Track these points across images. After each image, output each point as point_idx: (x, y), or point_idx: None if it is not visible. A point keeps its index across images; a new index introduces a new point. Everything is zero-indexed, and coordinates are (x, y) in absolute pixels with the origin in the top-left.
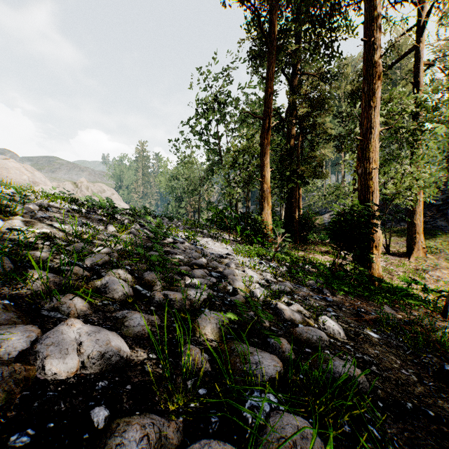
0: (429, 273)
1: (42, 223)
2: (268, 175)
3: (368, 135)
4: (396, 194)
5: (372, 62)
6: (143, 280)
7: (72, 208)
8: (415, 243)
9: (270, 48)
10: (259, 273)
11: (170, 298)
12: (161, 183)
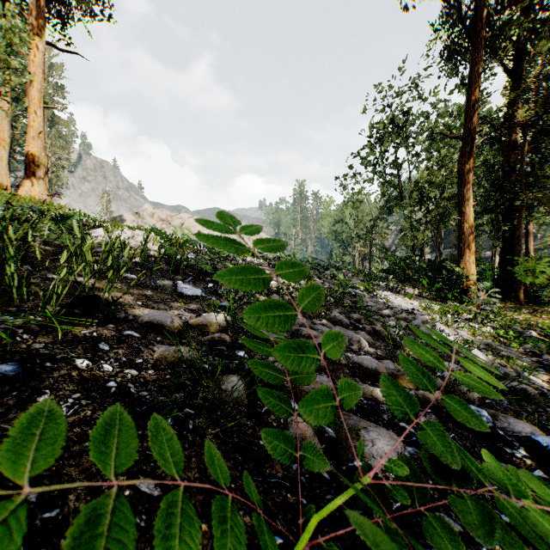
0: None
1: None
2: (469, 210)
3: None
4: None
5: None
6: (352, 318)
7: (261, 262)
8: None
9: (473, 44)
10: (453, 329)
11: (376, 330)
12: (323, 227)
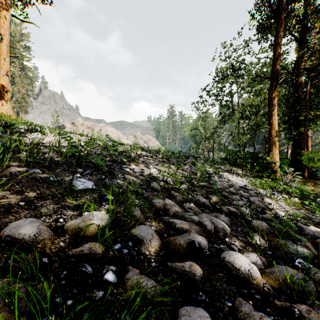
0: None
1: (145, 165)
2: (275, 122)
3: None
4: None
5: None
6: (211, 199)
7: (147, 154)
8: None
9: (277, 20)
10: (275, 201)
11: (231, 210)
12: (185, 132)
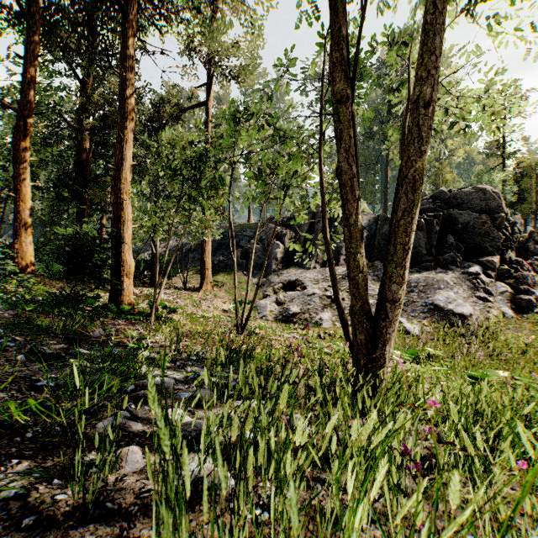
0: (208, 303)
1: None
2: (27, 190)
3: (120, 165)
4: (149, 227)
5: (124, 96)
6: None
7: None
8: (205, 278)
9: (30, 21)
10: None
11: None
12: None
